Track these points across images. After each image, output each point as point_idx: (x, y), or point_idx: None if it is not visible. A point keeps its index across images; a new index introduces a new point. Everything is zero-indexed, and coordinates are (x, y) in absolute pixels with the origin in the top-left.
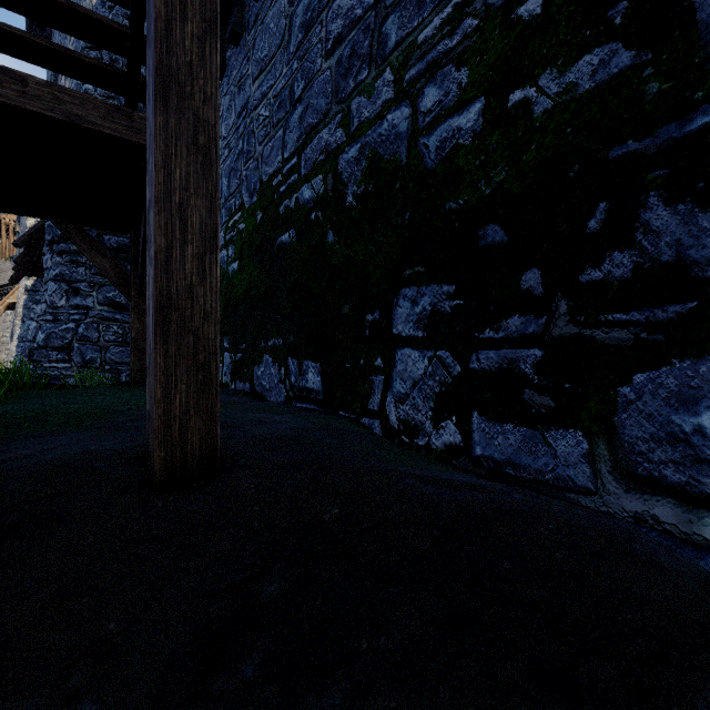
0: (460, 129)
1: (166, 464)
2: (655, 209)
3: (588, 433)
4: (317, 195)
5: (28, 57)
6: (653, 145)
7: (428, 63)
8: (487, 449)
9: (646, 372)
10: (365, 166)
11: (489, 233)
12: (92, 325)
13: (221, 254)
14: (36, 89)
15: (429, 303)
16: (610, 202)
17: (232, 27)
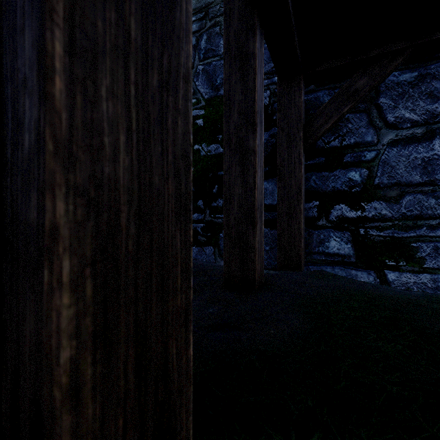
0: None
1: None
2: None
3: (213, 246)
4: None
5: None
6: None
7: None
8: None
9: None
10: None
11: None
12: None
13: None
14: None
15: None
16: (218, 186)
17: None
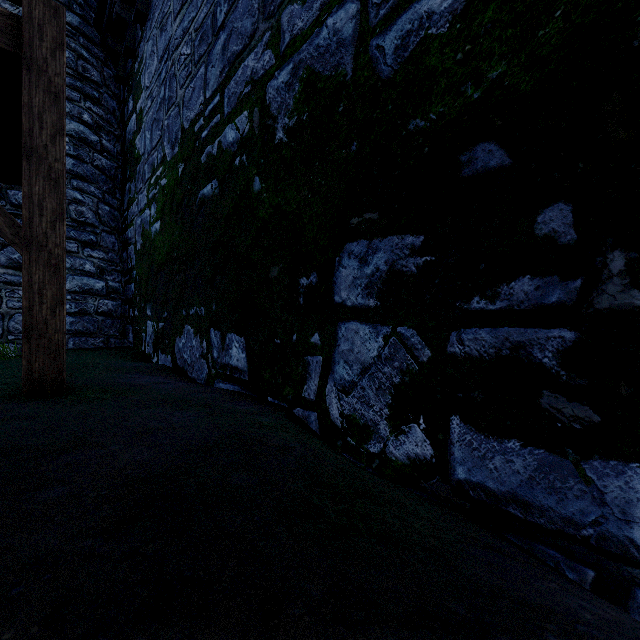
0: (432, 13)
1: None
2: None
3: None
4: (242, 136)
5: None
6: None
7: None
8: (475, 473)
9: None
10: (298, 91)
11: (479, 156)
12: None
13: (144, 214)
14: None
15: (385, 261)
16: None
17: None
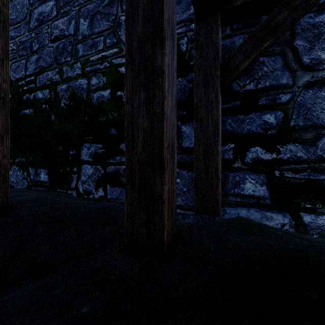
0: (104, 96)
1: None
2: None
3: None
4: (46, 98)
5: None
6: None
7: (94, 69)
8: (111, 196)
9: None
10: (69, 94)
11: (112, 131)
12: None
13: None
14: None
15: (94, 149)
16: None
17: None
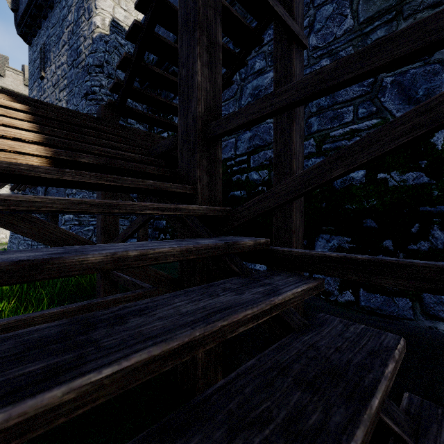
0: (354, 178)
1: None
2: (436, 231)
3: (411, 299)
4: (263, 179)
5: (151, 123)
6: (435, 211)
7: (336, 146)
8: (367, 303)
9: None
10: None
11: (368, 222)
12: None
13: None
14: (158, 140)
15: (337, 243)
16: (420, 224)
17: None
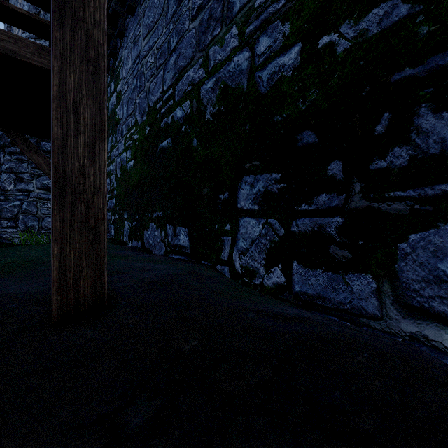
0: (284, 65)
1: (62, 305)
2: (425, 116)
3: (376, 276)
4: (186, 114)
5: None
6: (424, 71)
7: (262, 21)
8: (303, 287)
9: (418, 232)
10: (218, 93)
11: (305, 137)
12: (32, 203)
13: (122, 156)
14: None
15: (263, 186)
16: (392, 112)
17: (129, 2)
